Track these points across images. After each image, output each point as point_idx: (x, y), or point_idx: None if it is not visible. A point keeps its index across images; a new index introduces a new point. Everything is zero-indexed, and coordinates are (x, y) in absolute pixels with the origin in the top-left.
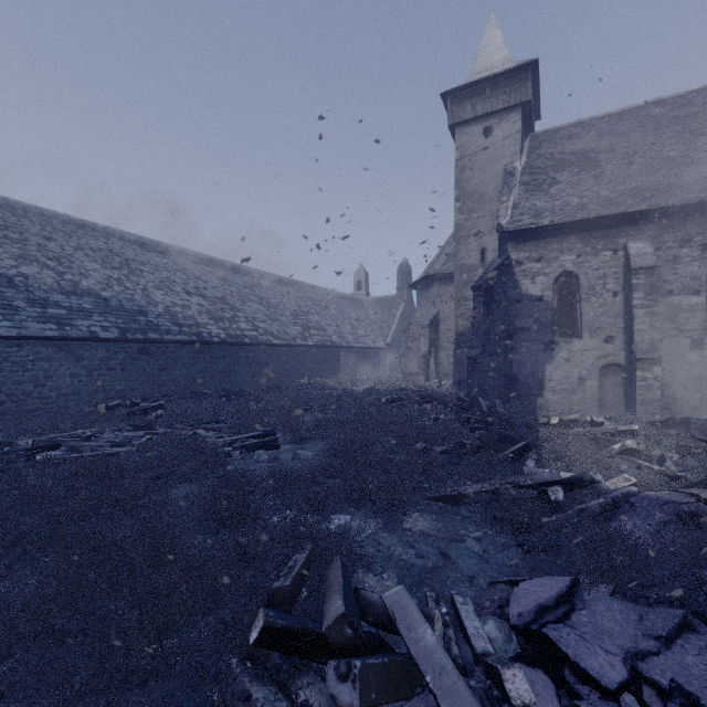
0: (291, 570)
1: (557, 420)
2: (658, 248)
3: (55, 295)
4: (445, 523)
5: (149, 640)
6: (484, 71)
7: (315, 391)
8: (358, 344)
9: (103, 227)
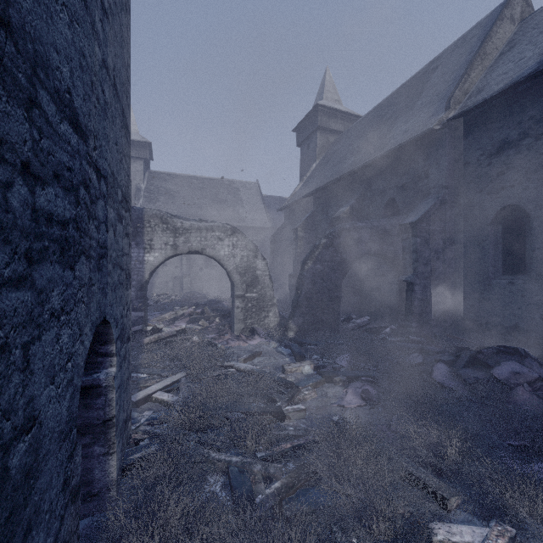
0: None
1: (156, 294)
2: None
3: None
4: None
5: None
6: None
7: None
8: None
9: None
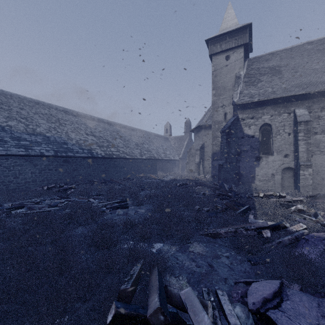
0: (131, 277)
1: (262, 194)
2: (310, 112)
3: (24, 135)
4: (210, 248)
5: (51, 321)
6: (226, 29)
7: (146, 180)
8: (166, 158)
9: (47, 103)
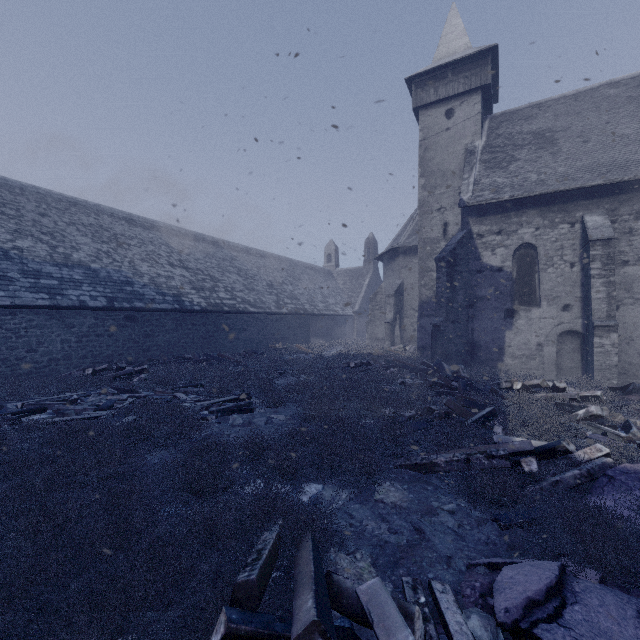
0: (258, 556)
1: (520, 385)
2: (614, 220)
3: (48, 267)
4: (417, 493)
5: None
6: (446, 57)
7: (289, 355)
8: (328, 311)
9: (94, 204)
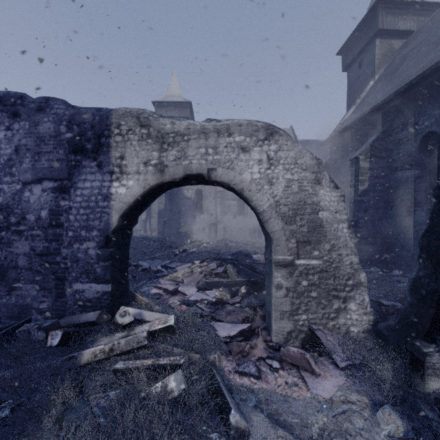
0: None
1: (189, 241)
2: None
3: None
4: (150, 262)
5: None
6: (171, 96)
7: None
8: None
9: None
